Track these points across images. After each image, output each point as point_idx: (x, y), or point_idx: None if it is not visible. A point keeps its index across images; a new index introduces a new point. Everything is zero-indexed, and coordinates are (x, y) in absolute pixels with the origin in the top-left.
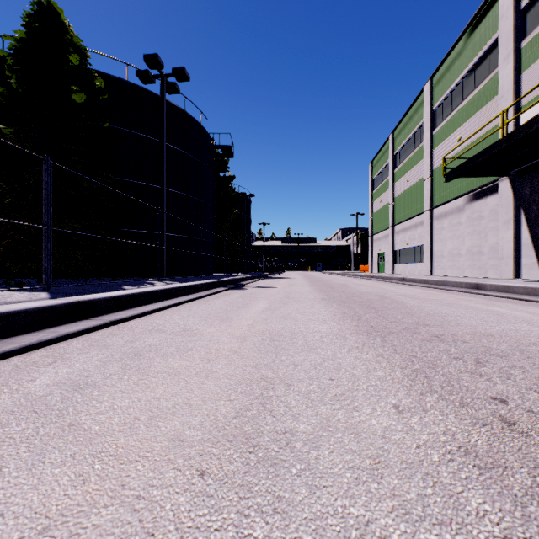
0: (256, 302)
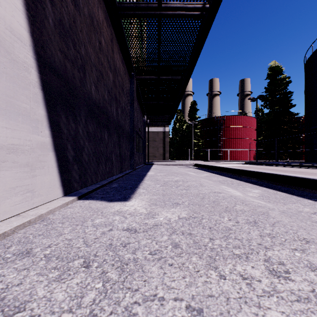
0: (313, 170)
